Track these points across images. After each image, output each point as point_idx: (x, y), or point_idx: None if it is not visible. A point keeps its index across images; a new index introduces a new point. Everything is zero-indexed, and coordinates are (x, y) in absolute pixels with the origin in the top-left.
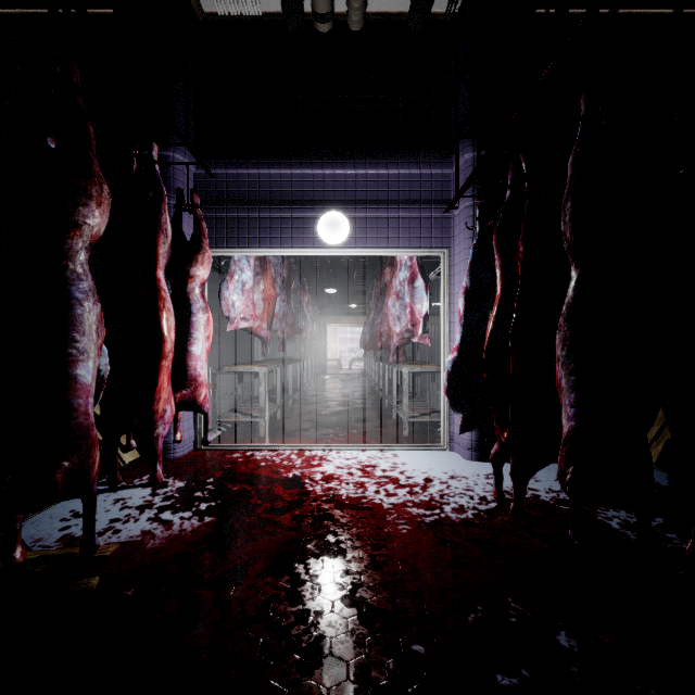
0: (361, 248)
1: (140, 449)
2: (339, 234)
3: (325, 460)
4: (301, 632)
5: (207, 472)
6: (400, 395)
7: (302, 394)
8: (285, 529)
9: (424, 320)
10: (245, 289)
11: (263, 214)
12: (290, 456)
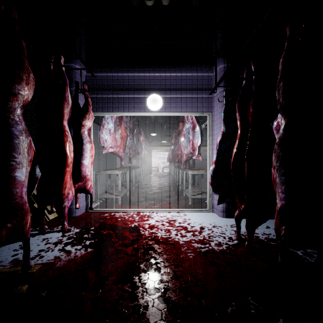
0: (168, 112)
1: (58, 211)
2: (157, 105)
3: (150, 217)
4: (135, 319)
5: (91, 224)
6: (186, 184)
7: (139, 184)
8: (129, 255)
9: (199, 148)
10: (111, 132)
11: (119, 95)
12: (133, 215)
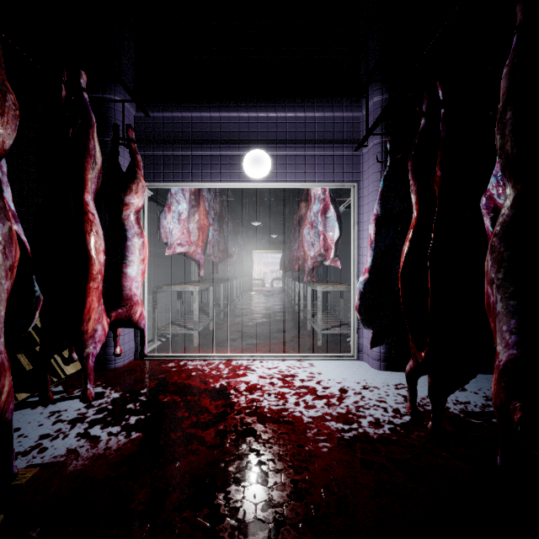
0: (281, 181)
1: None
2: (262, 169)
3: (249, 370)
4: None
5: (143, 382)
6: (313, 309)
7: (232, 308)
8: (208, 447)
9: (336, 246)
10: (181, 219)
11: (195, 152)
12: (218, 366)
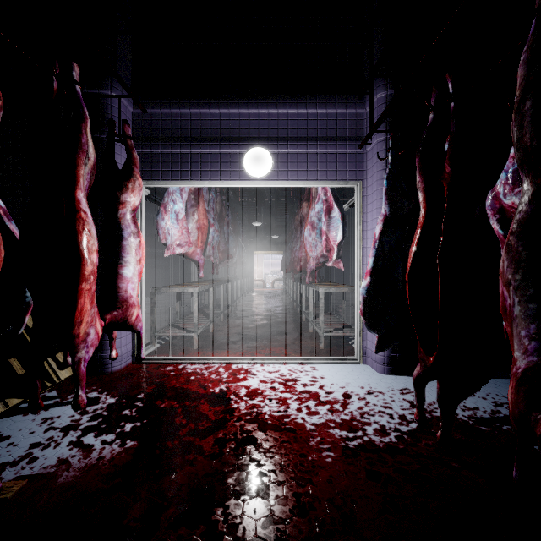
0: (282, 180)
1: None
2: (263, 167)
3: (250, 374)
4: None
5: (140, 387)
6: (315, 311)
7: (233, 309)
8: (206, 457)
9: (338, 246)
10: (180, 218)
11: (194, 150)
12: (218, 369)
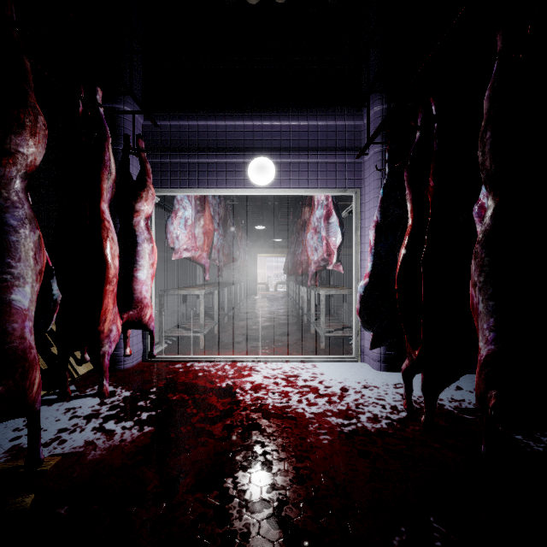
0: (285, 188)
1: (95, 361)
2: (266, 176)
3: (254, 371)
4: None
5: (152, 382)
6: (316, 313)
7: (236, 312)
8: (216, 439)
9: (338, 250)
10: (187, 224)
11: (201, 159)
12: (224, 367)
